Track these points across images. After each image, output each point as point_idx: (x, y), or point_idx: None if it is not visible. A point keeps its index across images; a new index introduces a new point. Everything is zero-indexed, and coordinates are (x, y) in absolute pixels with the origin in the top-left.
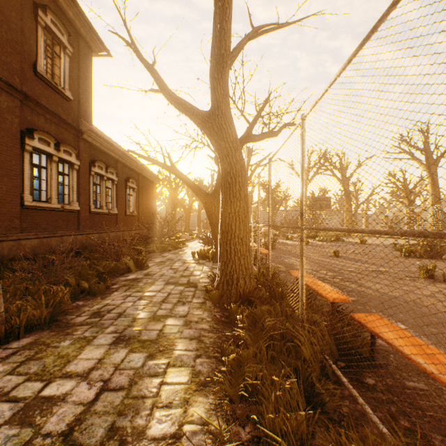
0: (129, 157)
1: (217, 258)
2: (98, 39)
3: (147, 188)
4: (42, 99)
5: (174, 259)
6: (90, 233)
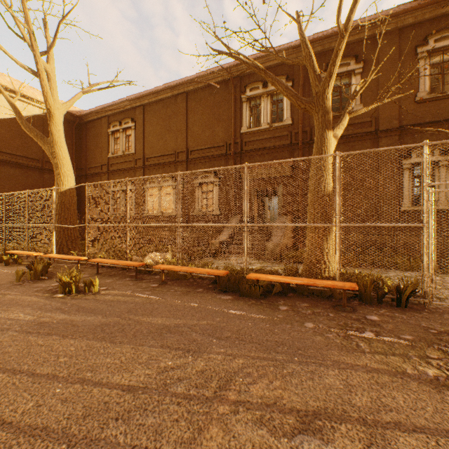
0: None
1: None
2: None
3: None
4: (425, 118)
5: None
6: None
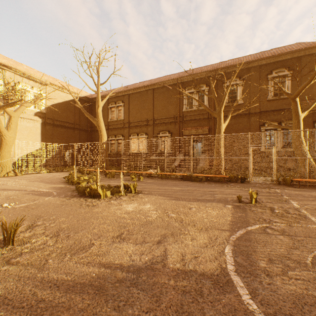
0: None
1: None
2: (311, 48)
3: None
4: (271, 108)
5: None
6: None
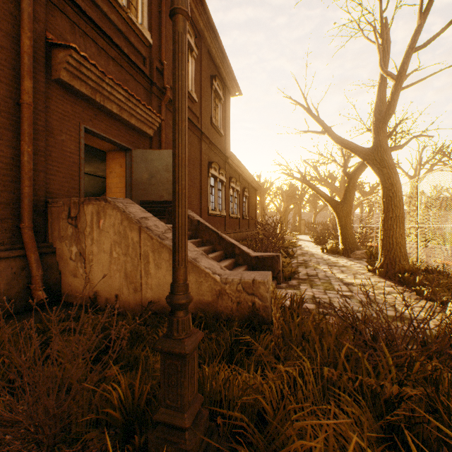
0: (247, 171)
1: (347, 253)
2: (236, 85)
3: (252, 195)
4: (212, 140)
5: (308, 253)
6: (230, 232)
